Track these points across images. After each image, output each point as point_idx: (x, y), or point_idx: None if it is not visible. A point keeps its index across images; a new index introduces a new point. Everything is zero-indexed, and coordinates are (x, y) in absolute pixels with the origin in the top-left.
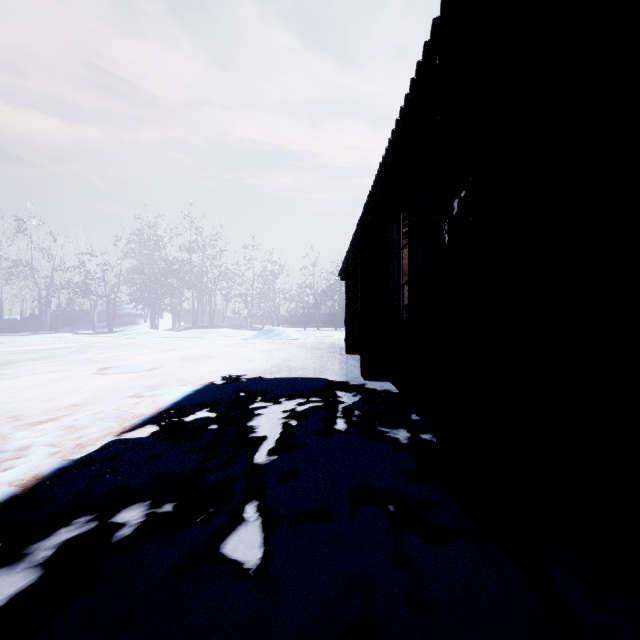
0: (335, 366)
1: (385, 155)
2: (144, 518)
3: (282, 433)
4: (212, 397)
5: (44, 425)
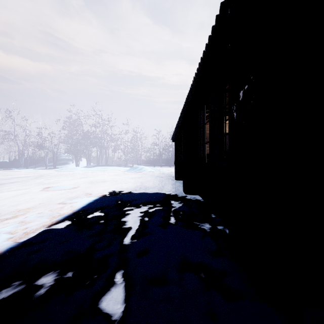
0: (169, 186)
1: (197, 72)
2: (54, 282)
3: (140, 225)
4: (103, 204)
5: (9, 220)
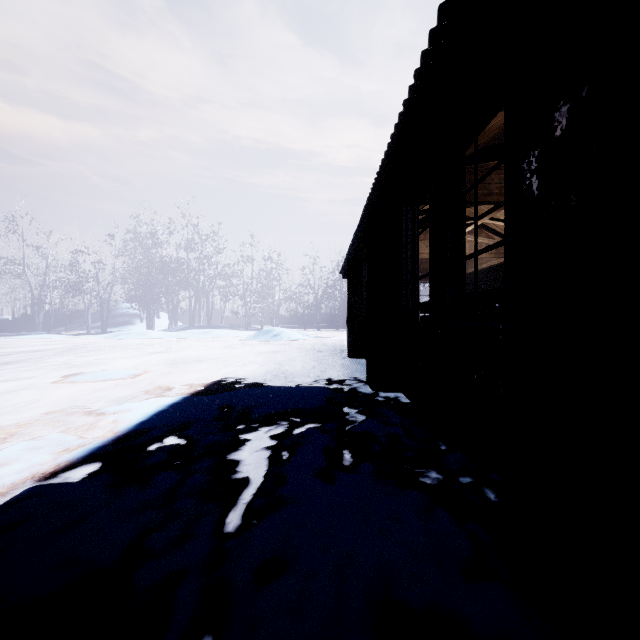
0: (337, 372)
1: (403, 111)
2: None
3: (269, 474)
4: (188, 415)
5: None
